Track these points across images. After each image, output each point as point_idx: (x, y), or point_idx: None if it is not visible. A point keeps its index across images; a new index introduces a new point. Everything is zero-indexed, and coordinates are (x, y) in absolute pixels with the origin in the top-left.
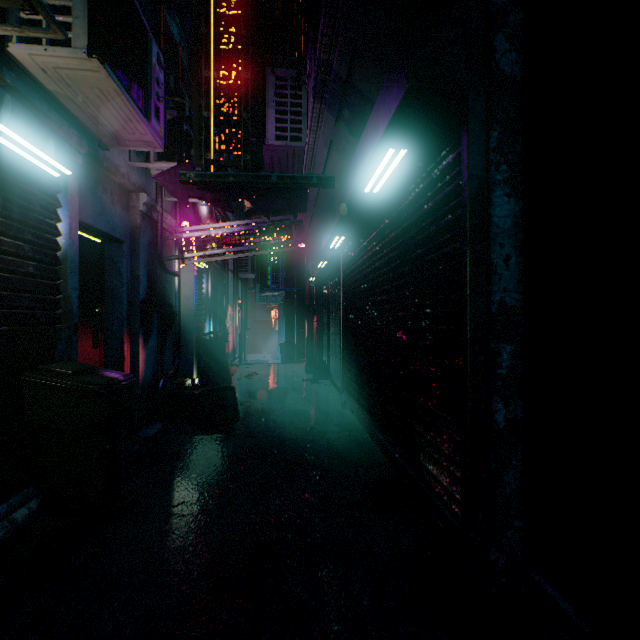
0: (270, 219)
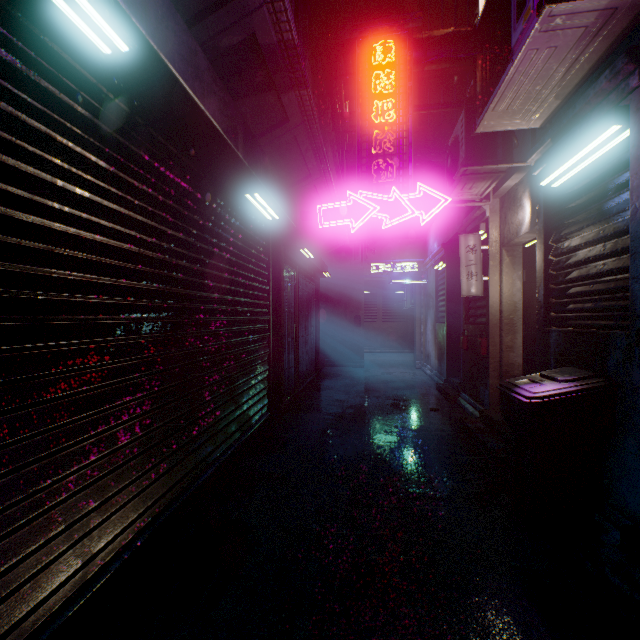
0: None
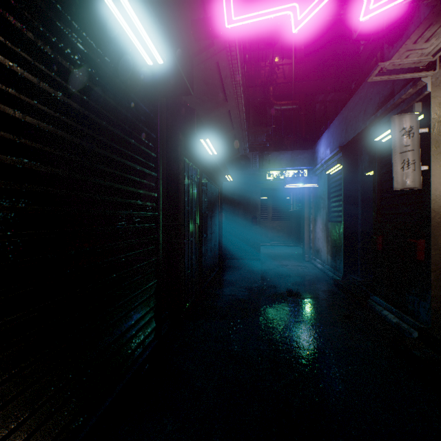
0: None
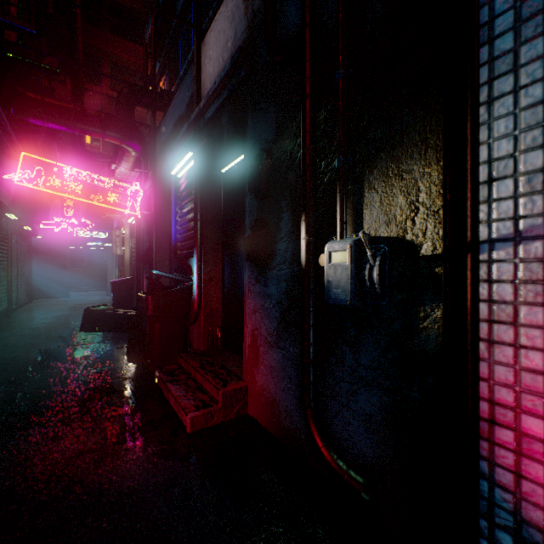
0: (51, 163)
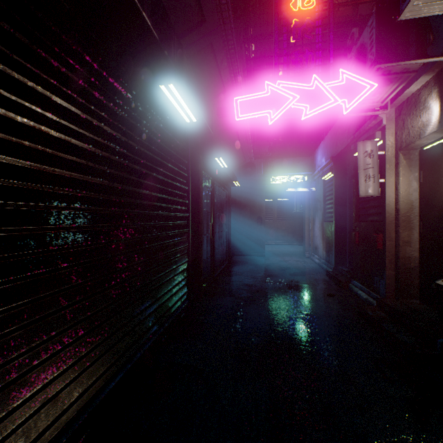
0: None
